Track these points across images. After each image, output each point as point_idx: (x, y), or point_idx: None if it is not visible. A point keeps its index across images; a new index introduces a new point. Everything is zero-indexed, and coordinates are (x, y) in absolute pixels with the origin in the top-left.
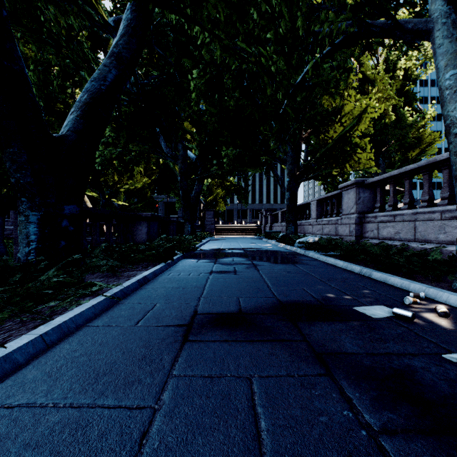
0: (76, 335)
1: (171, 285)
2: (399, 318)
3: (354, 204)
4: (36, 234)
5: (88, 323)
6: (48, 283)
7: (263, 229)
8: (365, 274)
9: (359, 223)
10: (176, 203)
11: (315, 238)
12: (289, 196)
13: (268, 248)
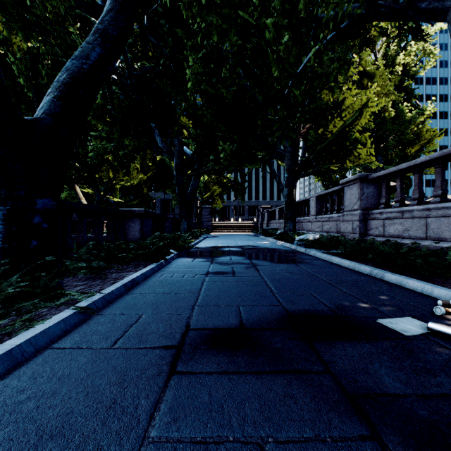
0: (31, 364)
1: (162, 290)
2: (437, 335)
3: (357, 200)
4: (1, 232)
5: (53, 343)
6: (7, 293)
7: (260, 226)
8: (377, 276)
9: (363, 219)
10: (173, 200)
11: (315, 236)
12: (287, 192)
13: (266, 245)
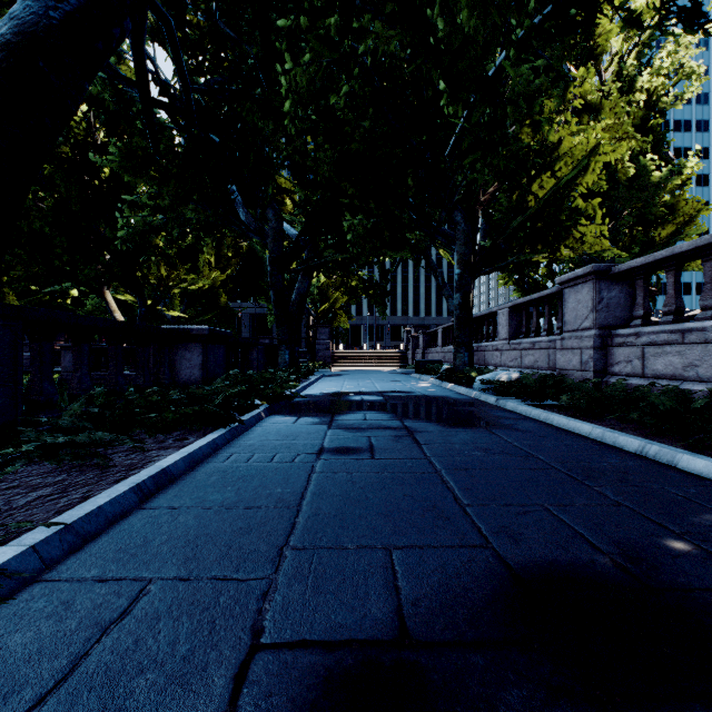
0: None
1: (220, 497)
2: None
3: (590, 311)
4: None
5: None
6: None
7: (411, 357)
8: (659, 458)
9: (601, 346)
10: (269, 314)
11: (511, 375)
12: (460, 299)
13: (425, 391)
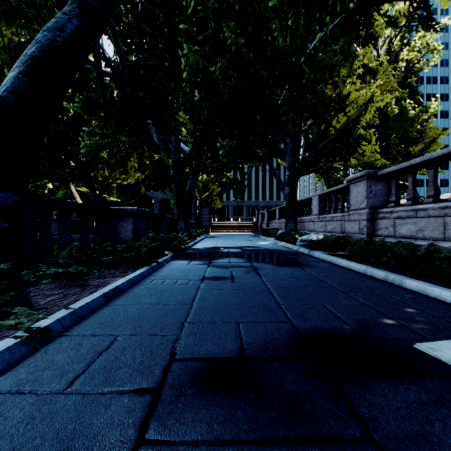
0: None
1: (149, 300)
2: None
3: (365, 198)
4: None
5: None
6: None
7: (260, 226)
8: (394, 282)
9: (371, 219)
10: (171, 199)
11: (319, 236)
12: (289, 190)
13: (267, 246)
